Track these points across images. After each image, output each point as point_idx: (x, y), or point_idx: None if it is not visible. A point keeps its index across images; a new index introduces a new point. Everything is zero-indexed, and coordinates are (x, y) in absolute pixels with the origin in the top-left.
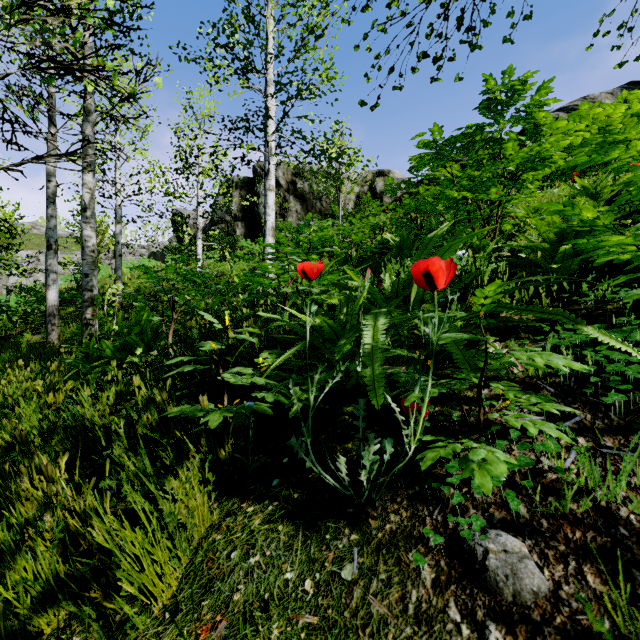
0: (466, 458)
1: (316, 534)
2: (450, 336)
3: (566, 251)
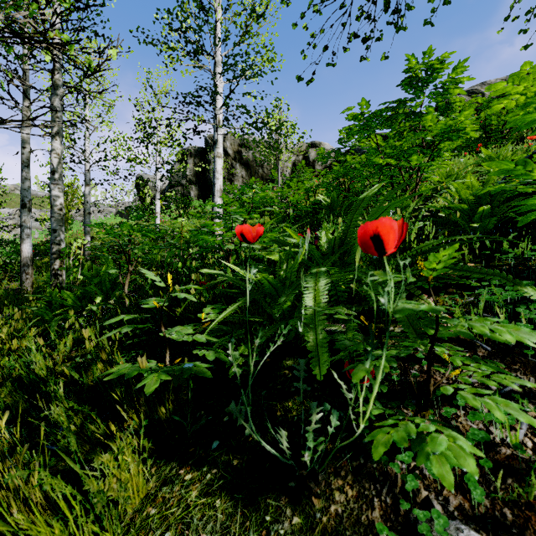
0: (419, 438)
1: (255, 514)
2: (406, 308)
3: (484, 211)
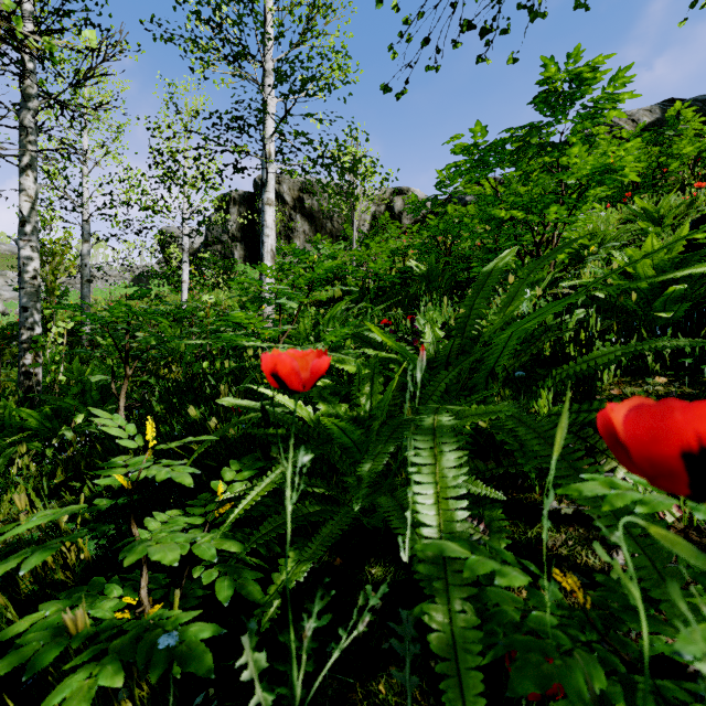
0: None
1: None
2: None
3: (673, 293)
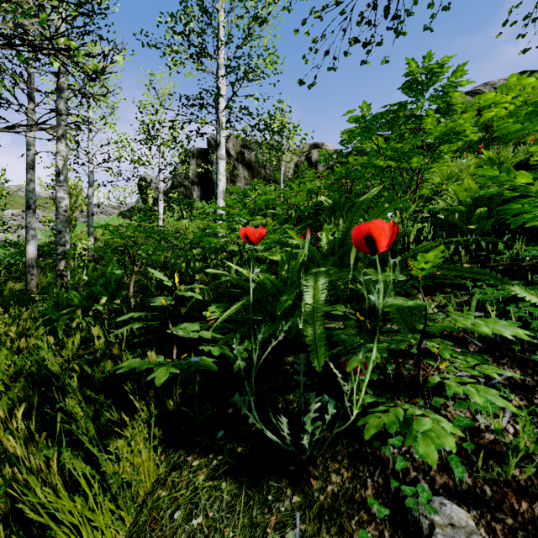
0: (408, 423)
1: (258, 494)
2: (394, 303)
3: (481, 213)
